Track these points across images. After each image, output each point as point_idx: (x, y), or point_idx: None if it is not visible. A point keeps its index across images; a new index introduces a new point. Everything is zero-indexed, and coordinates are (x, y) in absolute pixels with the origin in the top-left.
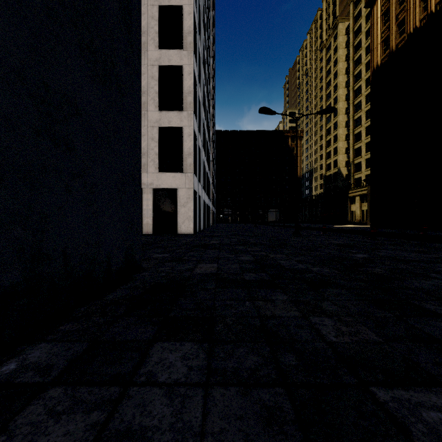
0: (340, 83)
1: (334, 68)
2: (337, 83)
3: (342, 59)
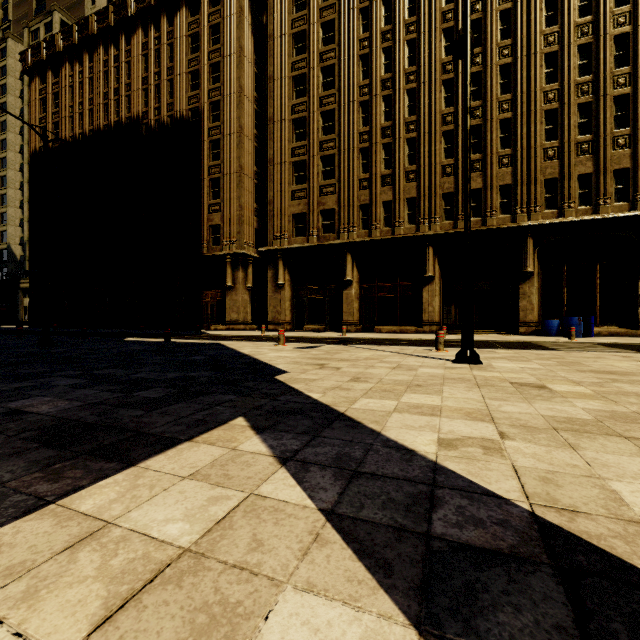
0: (12, 124)
1: (2, 95)
2: (7, 121)
3: (15, 93)
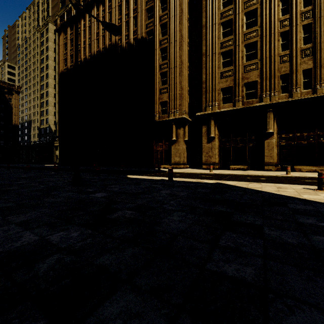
0: (50, 65)
1: (46, 52)
2: (48, 64)
3: (52, 50)
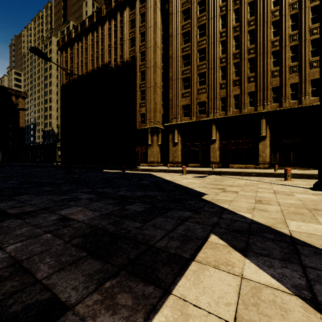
0: (53, 74)
1: (50, 62)
2: (51, 73)
3: (55, 60)
